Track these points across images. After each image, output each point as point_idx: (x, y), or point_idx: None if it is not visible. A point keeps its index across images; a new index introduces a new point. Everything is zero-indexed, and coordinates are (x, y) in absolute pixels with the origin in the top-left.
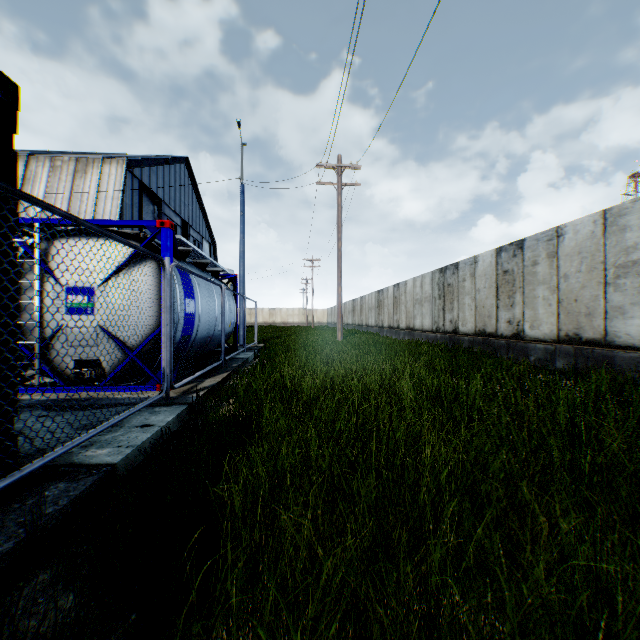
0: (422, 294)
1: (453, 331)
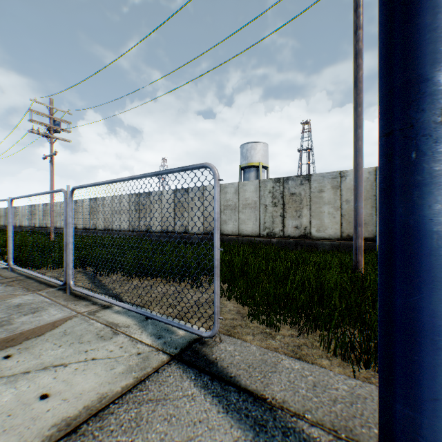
0: (26, 213)
1: (35, 226)
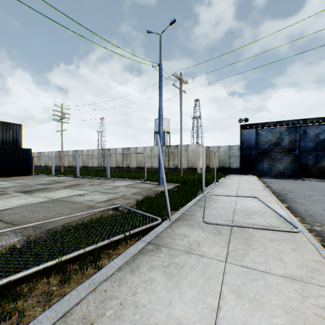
0: None
1: None
